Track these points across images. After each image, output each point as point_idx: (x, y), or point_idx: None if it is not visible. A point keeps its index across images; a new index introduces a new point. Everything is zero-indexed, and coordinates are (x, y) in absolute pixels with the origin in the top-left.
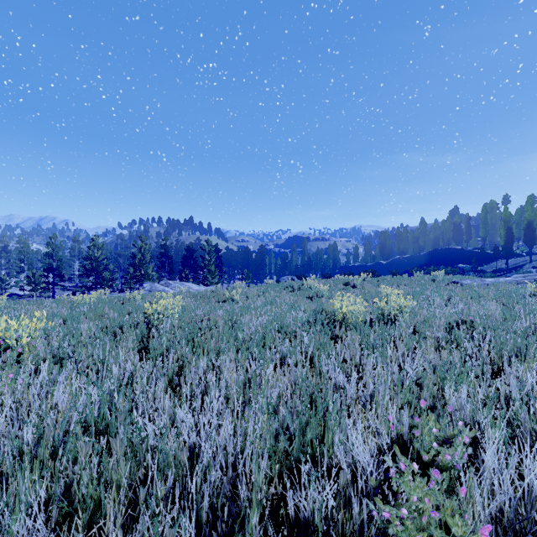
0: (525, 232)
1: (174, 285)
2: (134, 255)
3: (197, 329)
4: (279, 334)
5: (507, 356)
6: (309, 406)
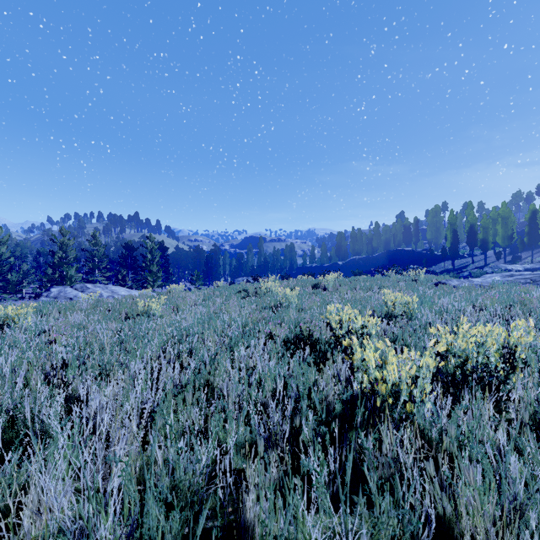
0: (468, 234)
1: (93, 290)
2: (53, 252)
3: None
4: None
5: None
6: None
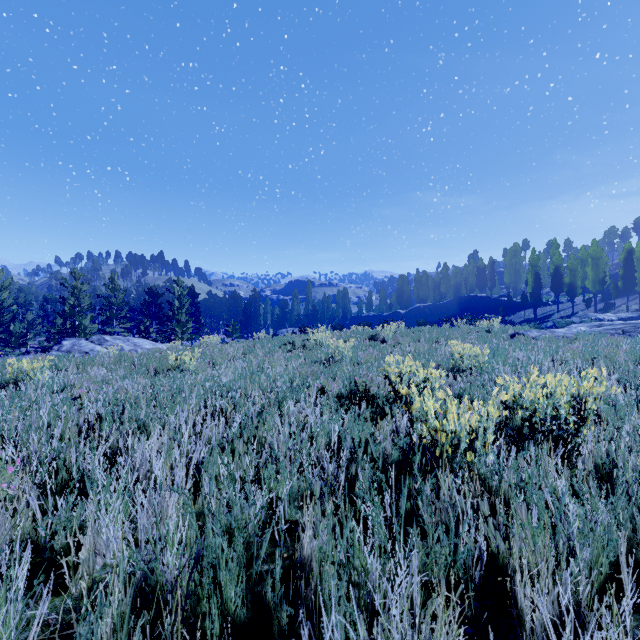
0: (553, 278)
1: (113, 342)
2: (63, 299)
3: None
4: None
5: None
6: None
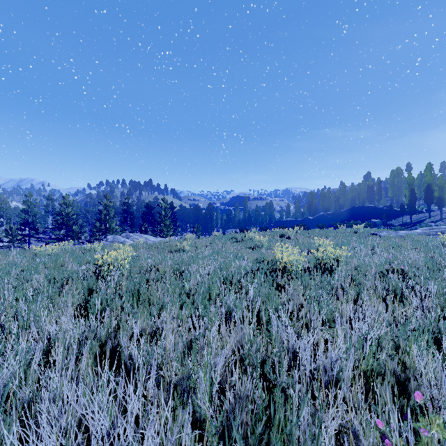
0: (425, 193)
1: (134, 237)
2: (100, 211)
3: (144, 280)
4: (225, 285)
5: None
6: (263, 393)
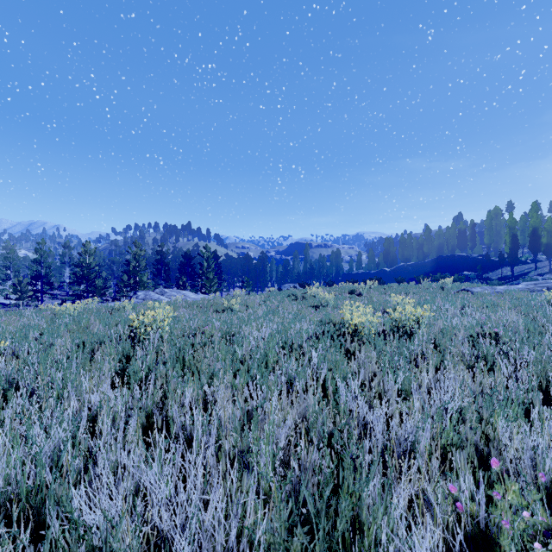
0: (530, 238)
1: (170, 294)
2: (128, 262)
3: (189, 345)
4: (284, 351)
5: (550, 376)
6: (331, 463)
